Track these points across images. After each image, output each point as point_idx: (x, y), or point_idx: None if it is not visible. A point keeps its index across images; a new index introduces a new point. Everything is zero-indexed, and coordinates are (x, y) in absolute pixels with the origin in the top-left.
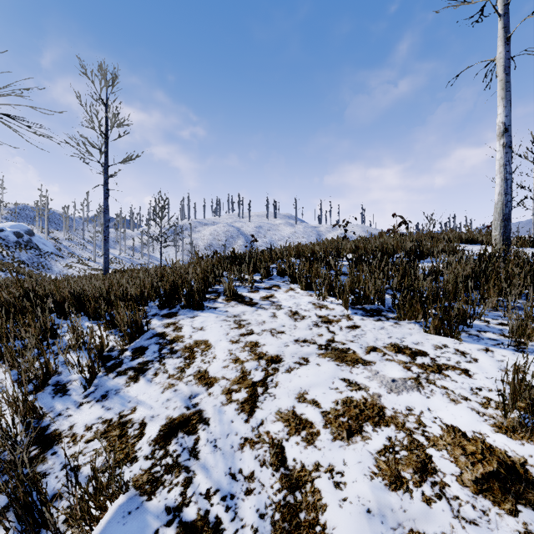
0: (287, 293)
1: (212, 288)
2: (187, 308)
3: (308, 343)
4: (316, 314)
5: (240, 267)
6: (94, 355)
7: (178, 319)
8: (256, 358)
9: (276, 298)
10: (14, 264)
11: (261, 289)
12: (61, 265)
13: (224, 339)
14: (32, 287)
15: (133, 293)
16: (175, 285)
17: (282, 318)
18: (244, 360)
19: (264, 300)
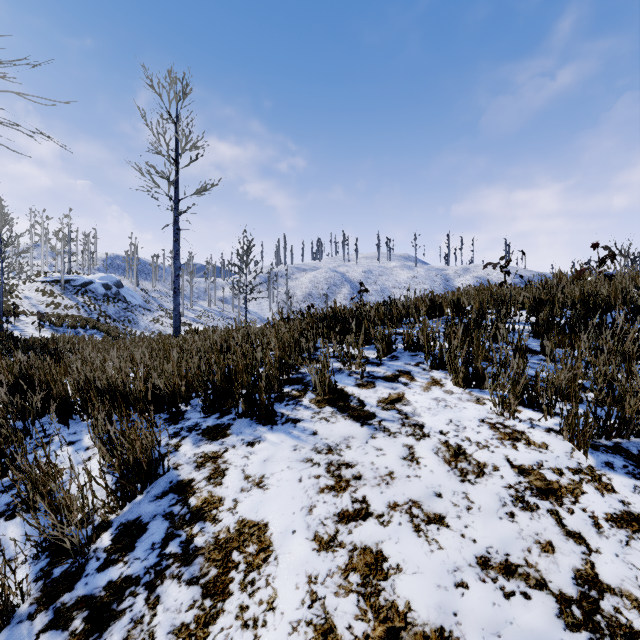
0: (429, 392)
1: (296, 372)
2: (247, 417)
3: (521, 581)
4: (509, 462)
5: (343, 333)
6: (4, 572)
7: (225, 444)
8: (380, 635)
9: (409, 404)
10: (100, 319)
11: (379, 379)
12: (148, 320)
13: (300, 527)
14: (27, 371)
15: (163, 386)
16: (231, 374)
17: (430, 466)
18: (347, 638)
19: (387, 409)
